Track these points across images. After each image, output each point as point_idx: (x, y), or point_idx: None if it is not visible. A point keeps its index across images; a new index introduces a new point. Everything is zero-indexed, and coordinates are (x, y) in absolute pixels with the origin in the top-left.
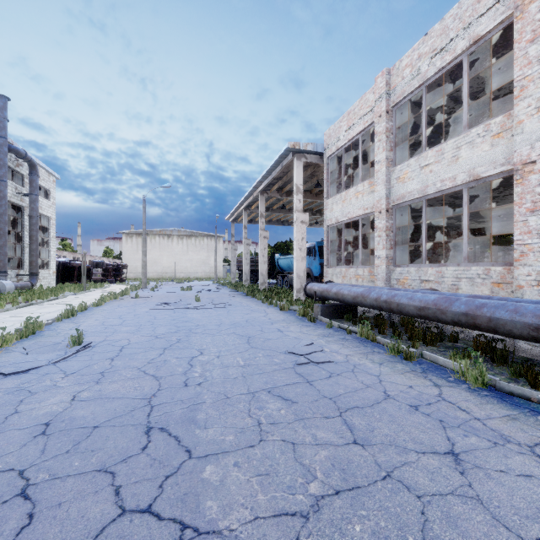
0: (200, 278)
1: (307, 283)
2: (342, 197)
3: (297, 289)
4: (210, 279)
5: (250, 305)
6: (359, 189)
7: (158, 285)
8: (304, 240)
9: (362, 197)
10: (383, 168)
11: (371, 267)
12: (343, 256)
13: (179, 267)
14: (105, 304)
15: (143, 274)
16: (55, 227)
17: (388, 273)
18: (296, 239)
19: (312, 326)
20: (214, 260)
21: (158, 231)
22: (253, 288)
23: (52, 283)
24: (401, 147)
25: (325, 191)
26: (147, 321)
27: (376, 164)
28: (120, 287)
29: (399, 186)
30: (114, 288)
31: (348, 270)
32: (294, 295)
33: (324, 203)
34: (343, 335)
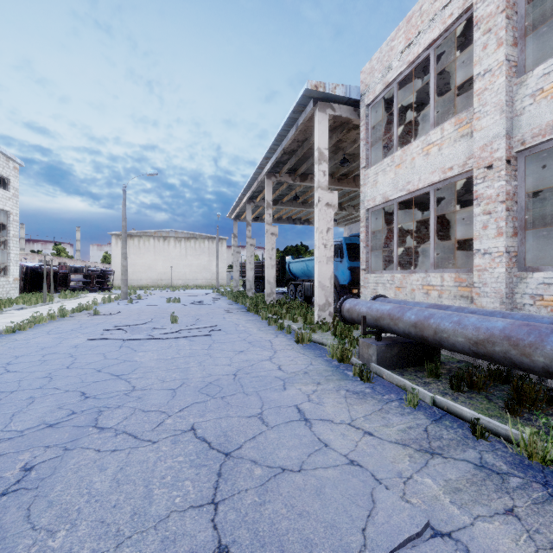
0: (200, 286)
1: (343, 300)
2: (395, 160)
3: (320, 306)
4: (211, 287)
5: (249, 329)
6: (433, 138)
7: (145, 295)
8: (330, 231)
9: (439, 150)
10: (498, 80)
11: (459, 271)
12: (397, 255)
13: (176, 273)
14: (36, 327)
15: (122, 282)
16: (17, 224)
17: (510, 283)
18: (319, 230)
19: (371, 398)
20: (216, 265)
21: (152, 233)
22: (258, 299)
23: (13, 293)
24: (531, 41)
25: (362, 158)
26: (44, 373)
27: (479, 79)
28: (97, 297)
29: (541, 106)
30: (87, 299)
31: (407, 277)
32: (316, 314)
33: (361, 176)
34: (470, 444)
